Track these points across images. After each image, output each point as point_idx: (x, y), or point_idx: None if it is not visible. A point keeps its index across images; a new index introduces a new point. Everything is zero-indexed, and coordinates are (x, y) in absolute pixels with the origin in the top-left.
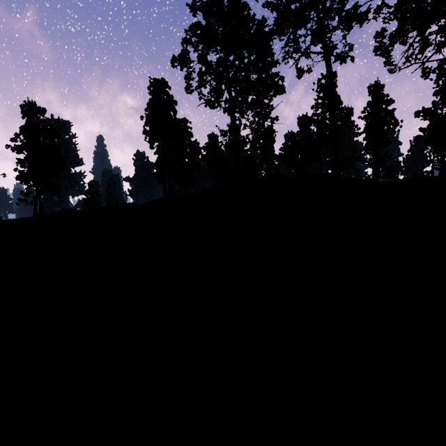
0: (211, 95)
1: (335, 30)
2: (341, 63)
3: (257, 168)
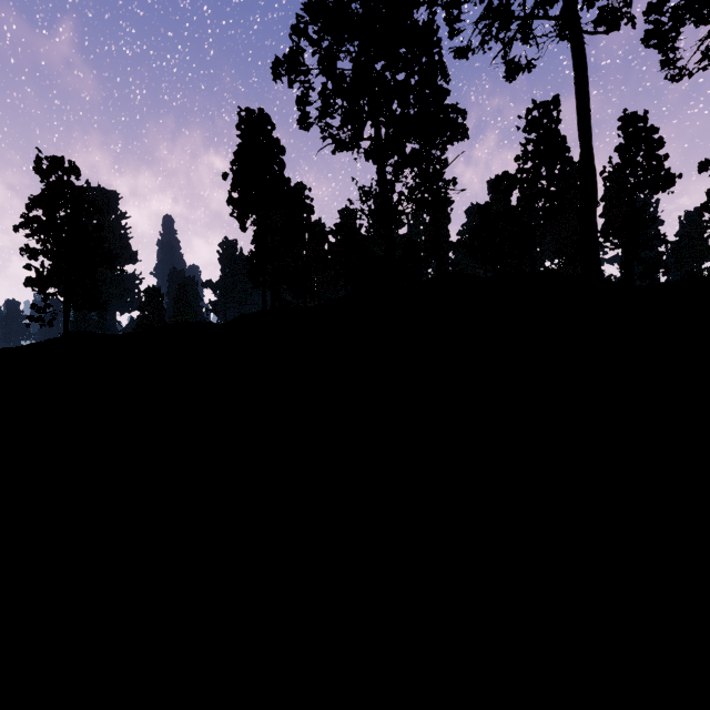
0: (342, 124)
1: None
2: (609, 30)
3: (422, 263)
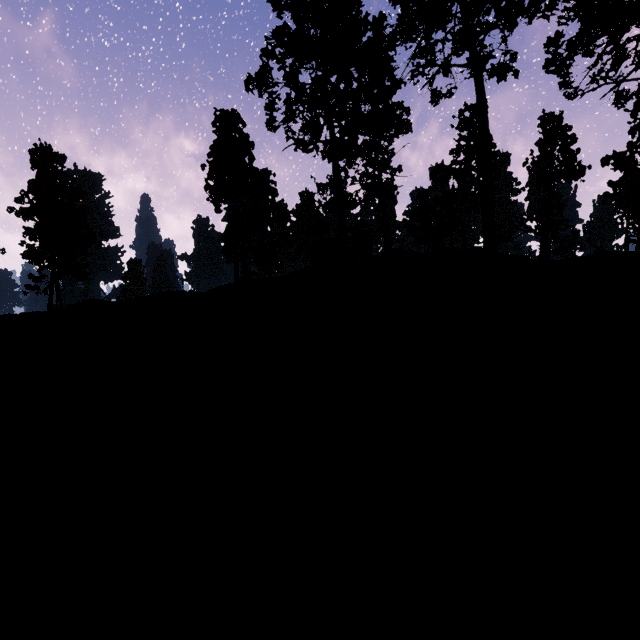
0: (304, 132)
1: (491, 28)
2: (499, 80)
3: (371, 240)
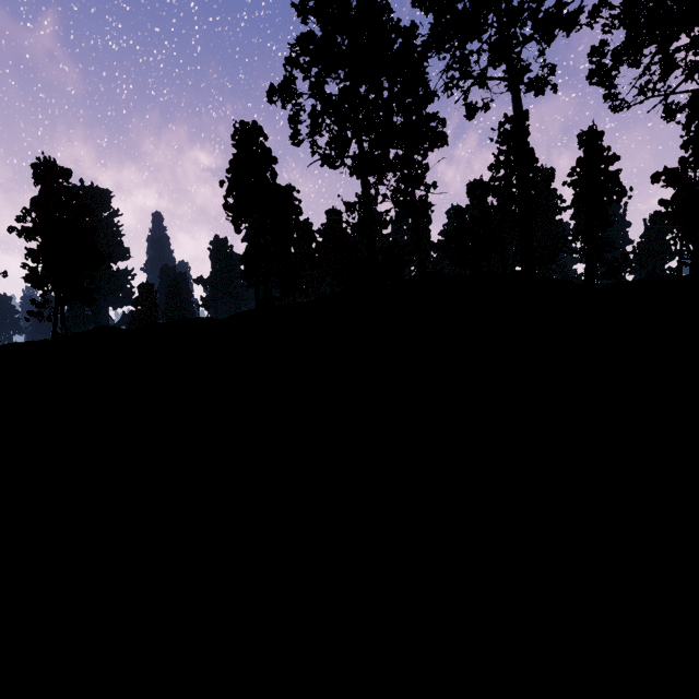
0: (330, 148)
1: (527, 41)
2: (537, 95)
3: (403, 263)
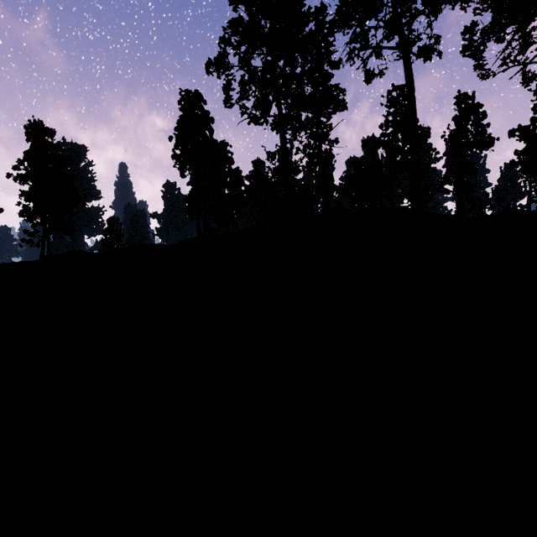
0: (255, 108)
1: (418, 14)
2: (425, 60)
3: (313, 201)
